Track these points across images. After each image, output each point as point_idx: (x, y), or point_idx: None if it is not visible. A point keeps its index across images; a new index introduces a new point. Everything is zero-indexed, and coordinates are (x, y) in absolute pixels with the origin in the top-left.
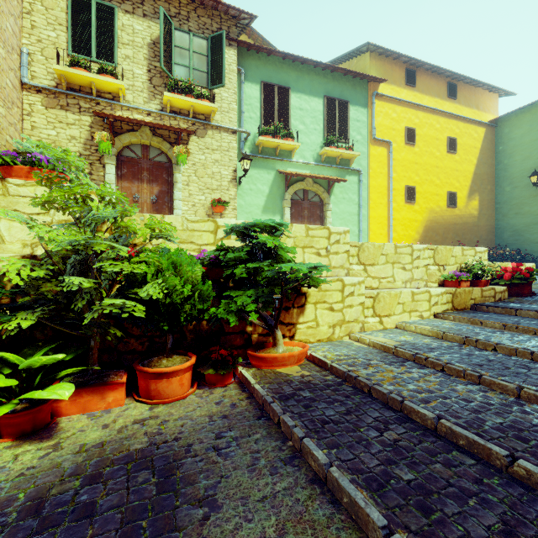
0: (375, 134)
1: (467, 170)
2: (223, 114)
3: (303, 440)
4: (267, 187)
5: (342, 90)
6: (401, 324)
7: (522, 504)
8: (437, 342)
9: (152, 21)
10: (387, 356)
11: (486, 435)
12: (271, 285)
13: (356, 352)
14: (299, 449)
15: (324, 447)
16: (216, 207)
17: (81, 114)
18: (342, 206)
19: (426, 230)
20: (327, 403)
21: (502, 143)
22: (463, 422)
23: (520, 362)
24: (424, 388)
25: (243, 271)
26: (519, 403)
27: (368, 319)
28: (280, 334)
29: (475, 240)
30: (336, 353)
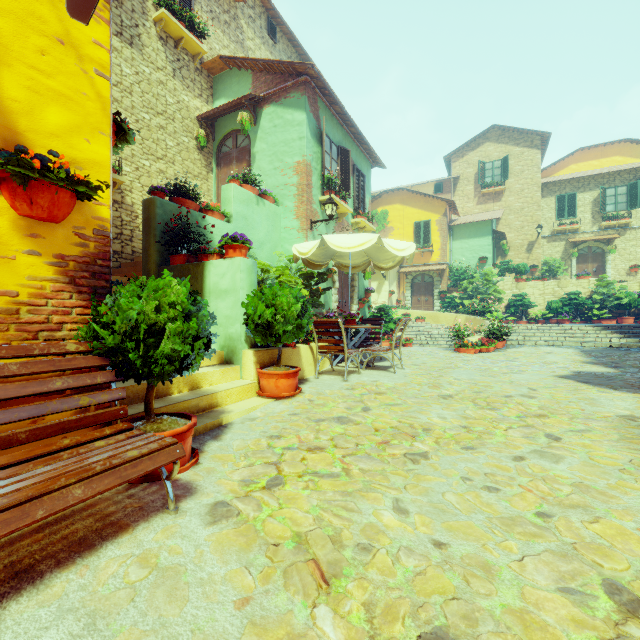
0: None
1: None
2: (637, 220)
3: None
4: None
5: None
6: None
7: None
8: None
9: (593, 190)
10: None
11: None
12: None
13: None
14: None
15: None
16: (632, 269)
17: (561, 242)
18: None
19: None
20: None
21: None
22: None
23: None
24: None
25: None
26: None
27: None
28: None
29: None
30: None
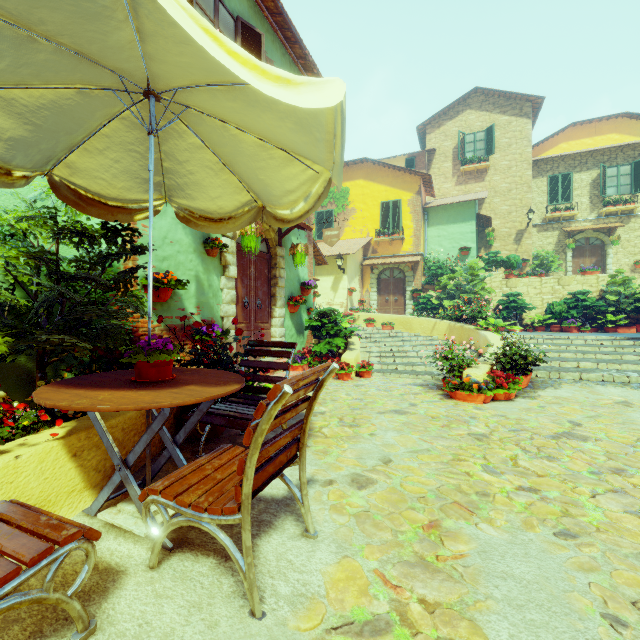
0: None
1: None
2: None
3: None
4: None
5: None
6: None
7: None
8: None
9: (592, 170)
10: None
11: None
12: None
13: None
14: None
15: None
16: (638, 265)
17: (553, 231)
18: None
19: None
20: None
21: None
22: None
23: None
24: None
25: None
26: None
27: None
28: None
29: None
30: None
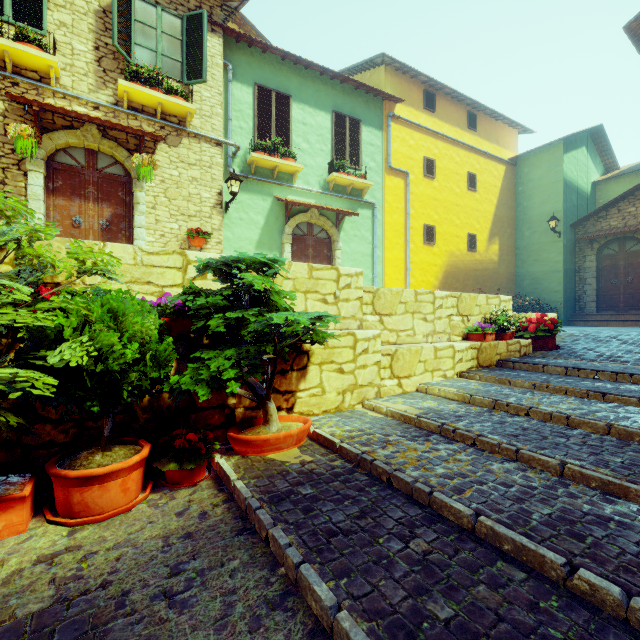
0: (391, 162)
1: (488, 210)
2: (203, 119)
3: (300, 567)
4: (262, 218)
5: (354, 106)
6: (423, 386)
7: (591, 638)
8: (464, 408)
9: None
10: (409, 429)
11: (535, 535)
12: (263, 341)
13: (371, 425)
14: (295, 580)
15: (329, 577)
16: (194, 239)
17: None
18: (354, 245)
19: (446, 276)
20: (334, 502)
21: (521, 183)
22: (506, 518)
23: (557, 429)
24: (456, 471)
25: (220, 322)
26: (564, 483)
27: (385, 382)
28: (273, 408)
29: (495, 289)
30: (347, 428)
